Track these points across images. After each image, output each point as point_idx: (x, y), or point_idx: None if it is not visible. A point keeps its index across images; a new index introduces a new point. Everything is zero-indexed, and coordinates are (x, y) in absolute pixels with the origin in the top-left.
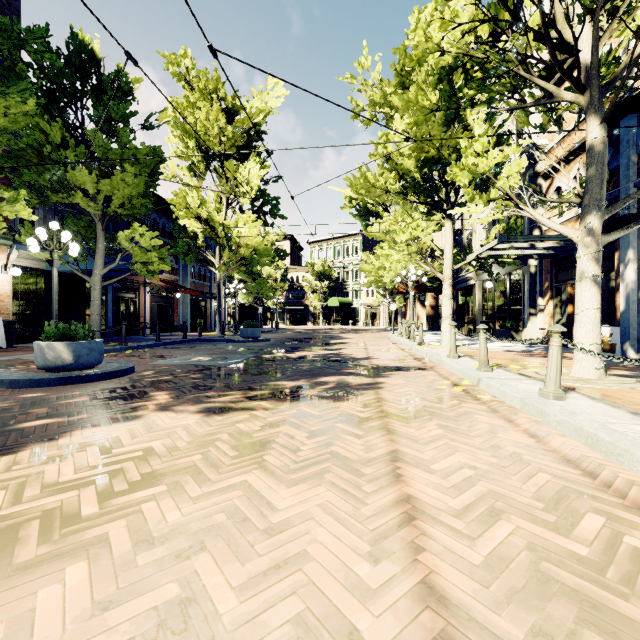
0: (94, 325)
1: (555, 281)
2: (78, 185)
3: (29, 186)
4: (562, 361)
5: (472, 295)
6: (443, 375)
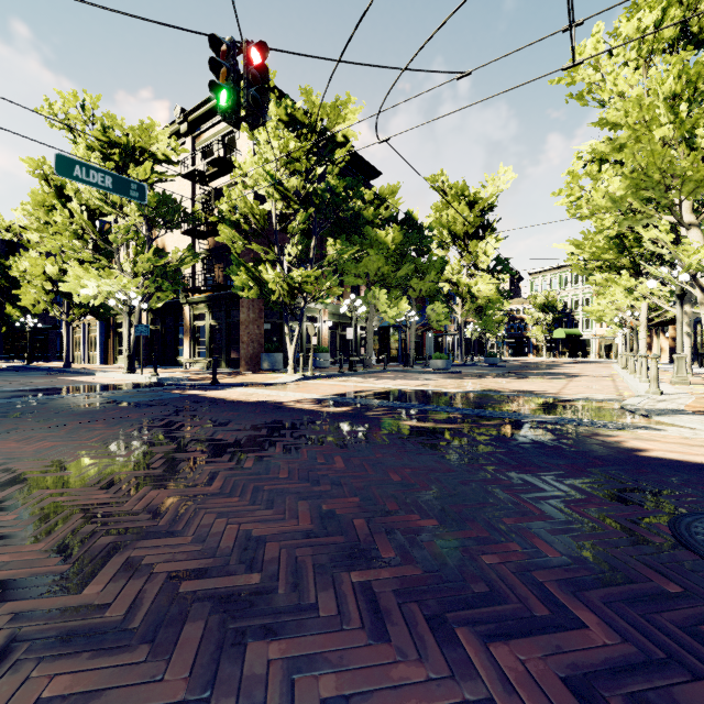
0: (412, 355)
1: None
2: (409, 285)
3: None
4: None
5: None
6: (613, 378)
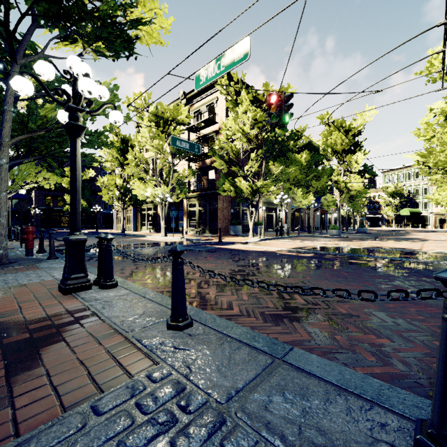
0: (311, 226)
1: None
2: (310, 184)
3: None
4: None
5: None
6: None
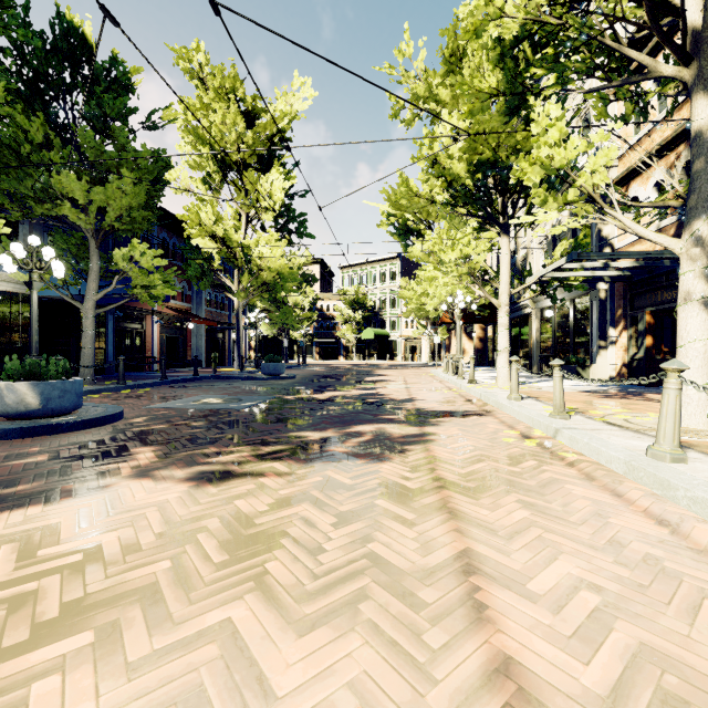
0: (86, 360)
1: (630, 308)
2: (66, 194)
3: (11, 197)
4: (648, 404)
5: (527, 325)
6: (506, 423)
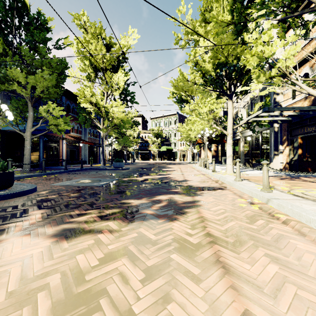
0: (26, 161)
1: (290, 136)
2: (15, 79)
3: None
4: (306, 183)
5: (238, 144)
6: (237, 194)
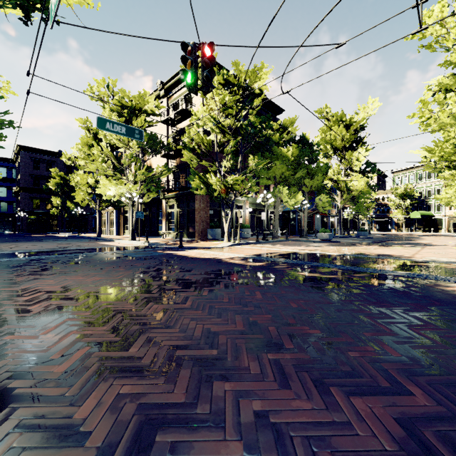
0: (305, 230)
1: None
2: (303, 183)
3: None
4: None
5: None
6: None
